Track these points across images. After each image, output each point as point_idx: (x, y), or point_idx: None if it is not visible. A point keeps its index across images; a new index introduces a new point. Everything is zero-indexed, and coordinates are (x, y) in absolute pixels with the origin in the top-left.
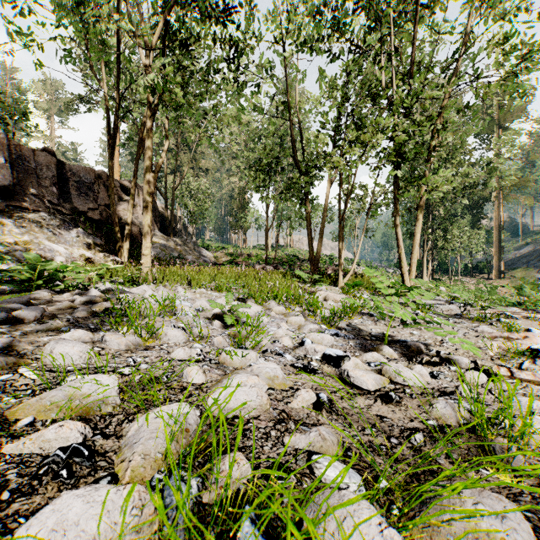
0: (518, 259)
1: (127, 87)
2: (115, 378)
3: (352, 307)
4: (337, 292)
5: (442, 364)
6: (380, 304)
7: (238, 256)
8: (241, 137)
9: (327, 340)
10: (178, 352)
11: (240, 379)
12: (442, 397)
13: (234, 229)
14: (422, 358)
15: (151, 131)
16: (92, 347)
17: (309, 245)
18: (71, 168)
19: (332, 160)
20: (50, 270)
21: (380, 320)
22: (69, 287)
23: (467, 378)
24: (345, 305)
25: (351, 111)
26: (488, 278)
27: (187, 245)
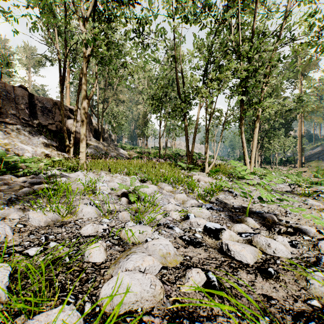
0: (312, 155)
1: (71, 46)
2: (7, 268)
3: (217, 186)
4: (205, 176)
5: (296, 233)
6: (242, 185)
7: (142, 153)
8: (144, 81)
9: (205, 213)
10: (87, 228)
11: (135, 262)
12: (310, 269)
13: (140, 137)
14: (280, 228)
15: (85, 72)
16: (16, 224)
17: (186, 146)
18: (37, 98)
19: (202, 92)
20: (19, 161)
21: (237, 195)
22: (27, 173)
23: (322, 248)
24: (211, 184)
25: (213, 60)
26: (295, 166)
27: (111, 147)
